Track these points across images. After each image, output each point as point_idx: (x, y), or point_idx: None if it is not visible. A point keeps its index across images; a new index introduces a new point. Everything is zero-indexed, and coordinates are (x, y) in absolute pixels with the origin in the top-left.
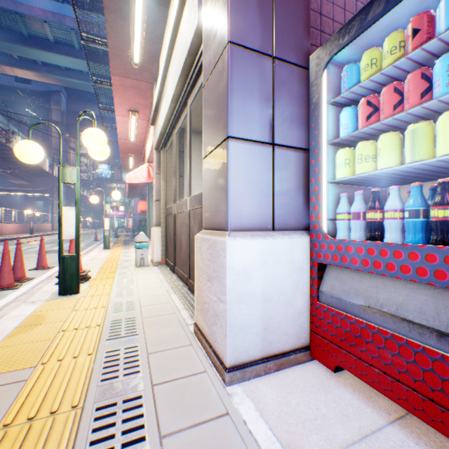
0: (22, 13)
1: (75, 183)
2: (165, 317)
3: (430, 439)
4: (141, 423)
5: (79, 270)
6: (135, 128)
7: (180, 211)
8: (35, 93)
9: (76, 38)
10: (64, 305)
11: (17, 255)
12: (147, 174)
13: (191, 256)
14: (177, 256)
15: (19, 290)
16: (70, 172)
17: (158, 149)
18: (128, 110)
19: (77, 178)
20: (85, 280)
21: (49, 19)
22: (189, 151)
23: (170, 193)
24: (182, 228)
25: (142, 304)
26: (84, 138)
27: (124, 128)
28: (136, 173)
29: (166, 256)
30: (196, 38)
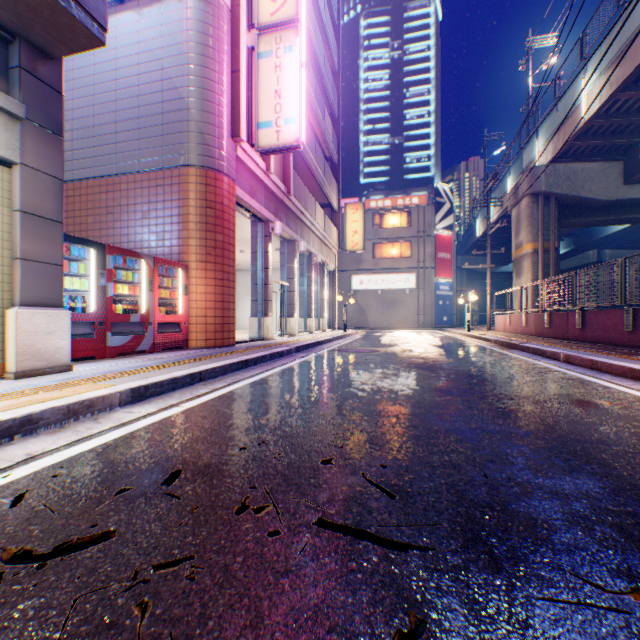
0: None
1: None
2: None
3: (81, 363)
4: (105, 371)
5: None
6: None
7: None
8: None
9: None
10: None
11: None
12: None
13: None
14: None
15: None
16: None
17: None
18: None
19: None
20: None
21: None
22: None
23: None
24: None
25: None
26: None
27: None
28: None
29: None
30: (6, 159)
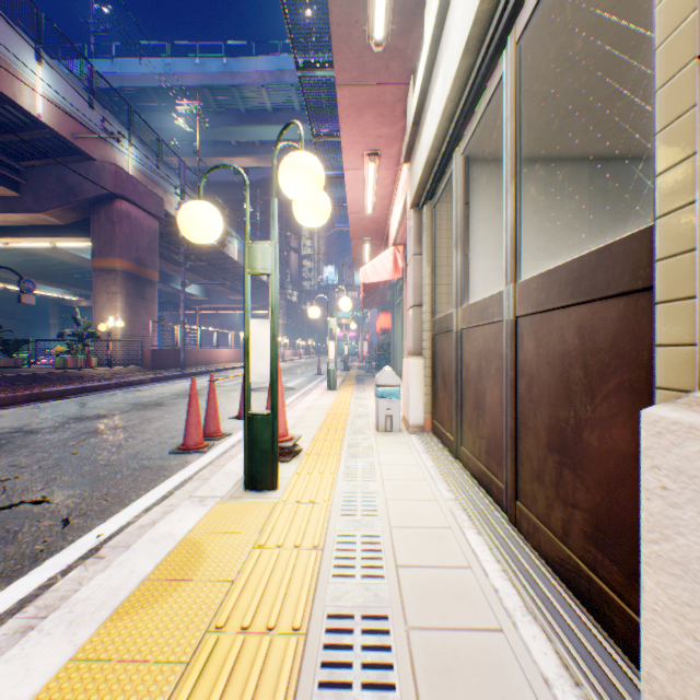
0: (239, 85)
1: (269, 273)
2: (473, 647)
3: None
4: None
5: (276, 444)
6: (372, 189)
7: (477, 323)
8: (253, 184)
9: (296, 96)
10: (244, 522)
11: (209, 398)
12: (392, 265)
13: (525, 442)
14: (467, 425)
15: (206, 456)
16: (261, 252)
17: (417, 205)
18: (363, 155)
19: (272, 263)
20: (292, 455)
21: (266, 82)
22: (515, 162)
23: (440, 291)
24: (482, 362)
25: (397, 556)
26: (281, 175)
27: (356, 193)
28: (374, 266)
29: (433, 416)
30: None
